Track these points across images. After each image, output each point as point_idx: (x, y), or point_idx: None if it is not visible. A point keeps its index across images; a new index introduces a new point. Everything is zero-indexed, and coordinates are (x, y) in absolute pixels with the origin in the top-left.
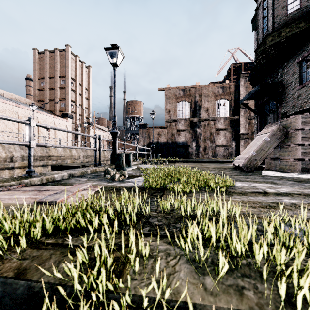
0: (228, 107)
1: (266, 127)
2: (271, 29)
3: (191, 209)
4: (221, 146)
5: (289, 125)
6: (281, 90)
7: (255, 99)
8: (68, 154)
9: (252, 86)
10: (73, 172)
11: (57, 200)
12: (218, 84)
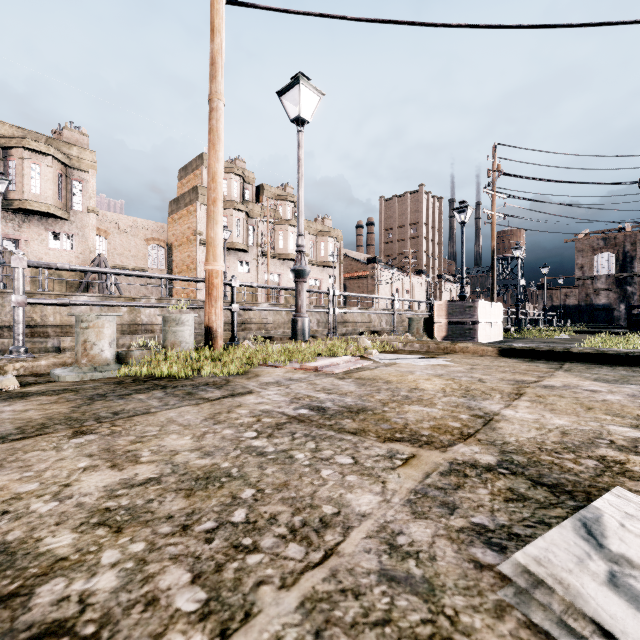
0: None
1: None
2: None
3: None
4: None
5: None
6: None
7: None
8: None
9: None
10: None
11: None
12: None
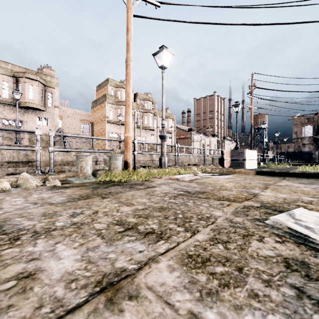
0: None
1: None
2: None
3: None
4: None
5: None
6: None
7: None
8: None
9: None
10: None
11: None
12: None
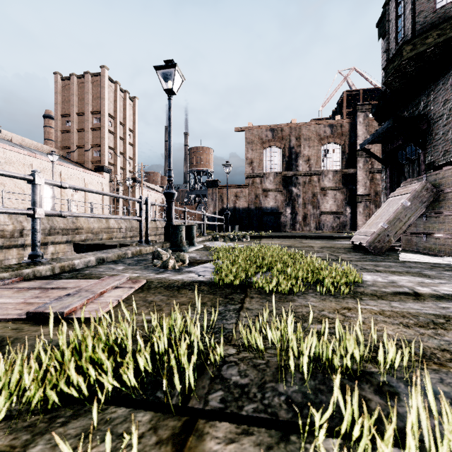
0: (340, 156)
1: (403, 184)
2: (411, 34)
3: (296, 330)
4: (329, 213)
5: (441, 181)
6: (425, 128)
7: (384, 142)
8: (104, 226)
9: (375, 124)
10: (104, 255)
11: (65, 310)
12: (325, 121)
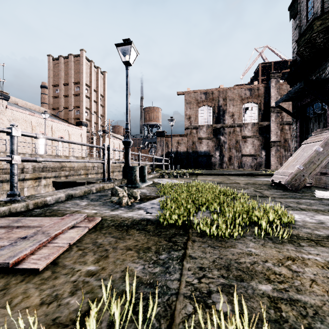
0: (257, 112)
1: (313, 133)
2: (321, 11)
3: (245, 293)
4: (249, 155)
5: None
6: None
7: (295, 100)
8: (82, 165)
9: (284, 87)
10: (73, 192)
11: (11, 260)
12: (245, 86)
